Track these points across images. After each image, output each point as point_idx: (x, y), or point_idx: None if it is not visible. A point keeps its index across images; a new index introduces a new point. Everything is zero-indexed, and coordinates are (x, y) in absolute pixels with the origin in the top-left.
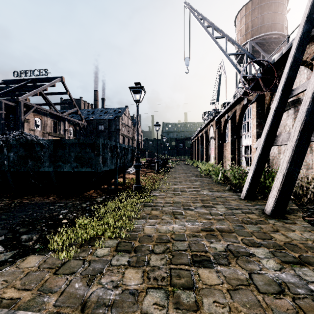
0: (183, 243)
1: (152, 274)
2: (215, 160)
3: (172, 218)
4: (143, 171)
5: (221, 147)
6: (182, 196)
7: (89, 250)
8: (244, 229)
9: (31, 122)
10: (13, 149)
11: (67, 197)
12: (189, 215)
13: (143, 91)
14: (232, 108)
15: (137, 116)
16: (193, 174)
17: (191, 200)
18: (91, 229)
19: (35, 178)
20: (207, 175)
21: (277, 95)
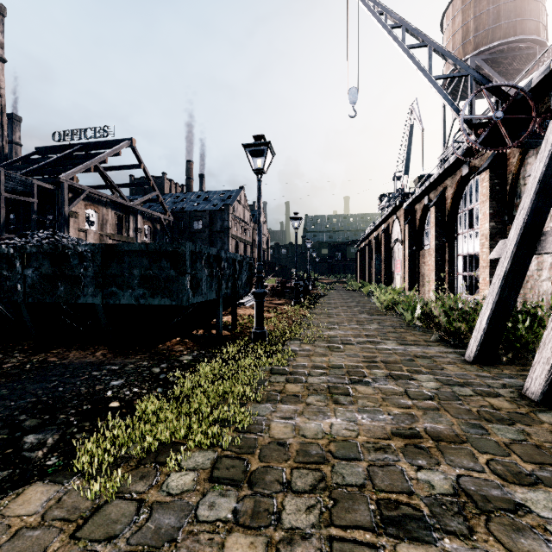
0: (356, 467)
1: (289, 551)
2: (404, 282)
3: (328, 401)
4: (269, 303)
5: (414, 258)
6: (345, 354)
7: (154, 477)
8: (488, 435)
9: (80, 218)
10: (31, 263)
11: (128, 352)
12: (363, 395)
13: (270, 153)
14: (437, 184)
15: (259, 199)
16: (363, 308)
17: (363, 362)
18: (163, 426)
19: (70, 316)
20: (391, 310)
21: (545, 150)
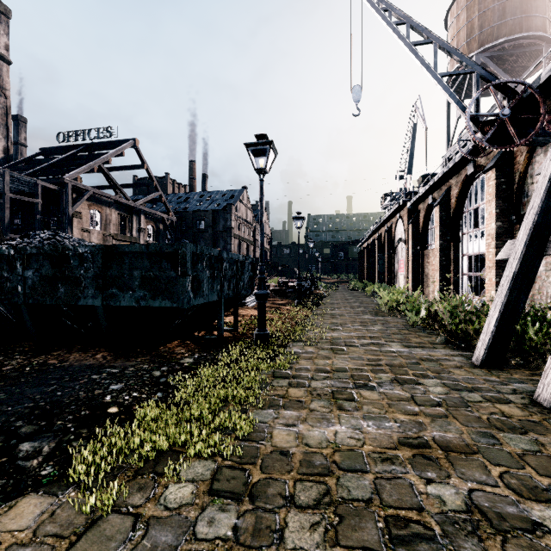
0: (362, 479)
1: None
2: (407, 282)
3: (332, 407)
4: (272, 303)
5: (418, 258)
6: (349, 357)
7: (151, 489)
8: (500, 445)
9: (84, 218)
10: (32, 265)
11: (128, 354)
12: (368, 401)
13: (272, 152)
14: (442, 183)
15: (261, 199)
16: (366, 309)
17: (367, 365)
18: (162, 434)
19: (71, 317)
20: (394, 311)
21: None
